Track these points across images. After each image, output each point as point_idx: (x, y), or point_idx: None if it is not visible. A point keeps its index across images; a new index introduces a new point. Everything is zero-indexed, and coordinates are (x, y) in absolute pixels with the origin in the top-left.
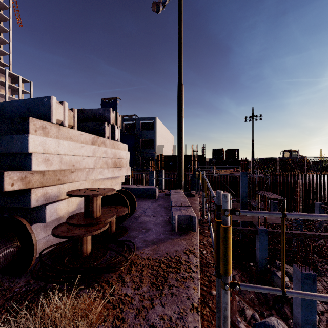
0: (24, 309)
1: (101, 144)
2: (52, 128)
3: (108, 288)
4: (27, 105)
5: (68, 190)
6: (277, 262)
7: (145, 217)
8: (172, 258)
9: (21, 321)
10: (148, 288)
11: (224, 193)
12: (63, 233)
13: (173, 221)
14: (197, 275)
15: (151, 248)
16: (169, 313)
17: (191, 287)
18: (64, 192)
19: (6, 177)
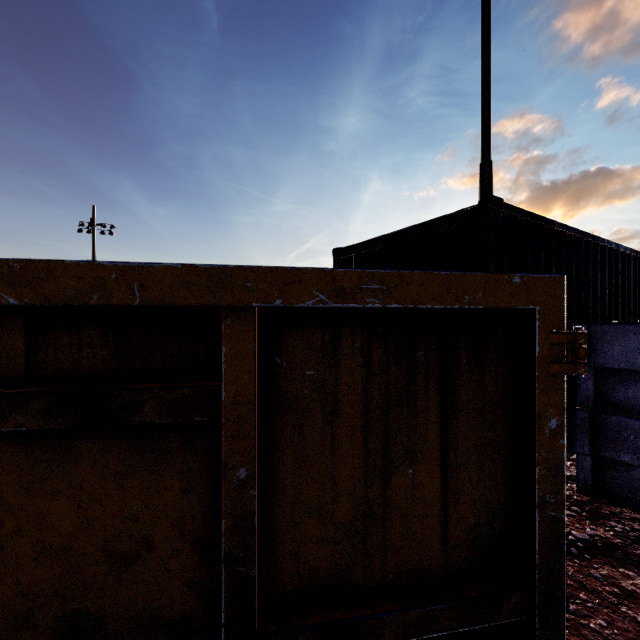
0: None
1: None
2: None
3: None
4: None
5: None
6: None
7: None
8: None
9: None
10: None
11: None
12: None
13: None
14: None
15: None
16: None
17: None
18: None
19: None
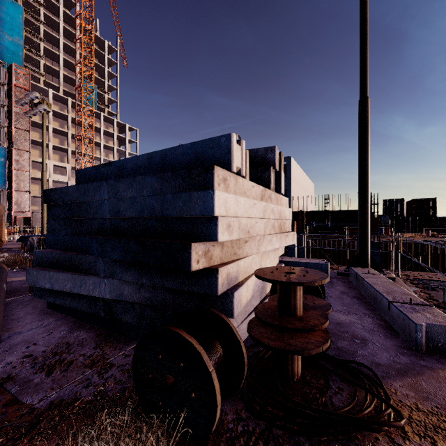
0: None
1: (268, 200)
2: (230, 180)
3: None
4: (196, 150)
5: (244, 268)
6: None
7: (338, 314)
8: None
9: None
10: None
11: None
12: (273, 342)
13: (418, 332)
14: None
15: (404, 383)
16: None
17: None
18: (241, 271)
19: (193, 251)
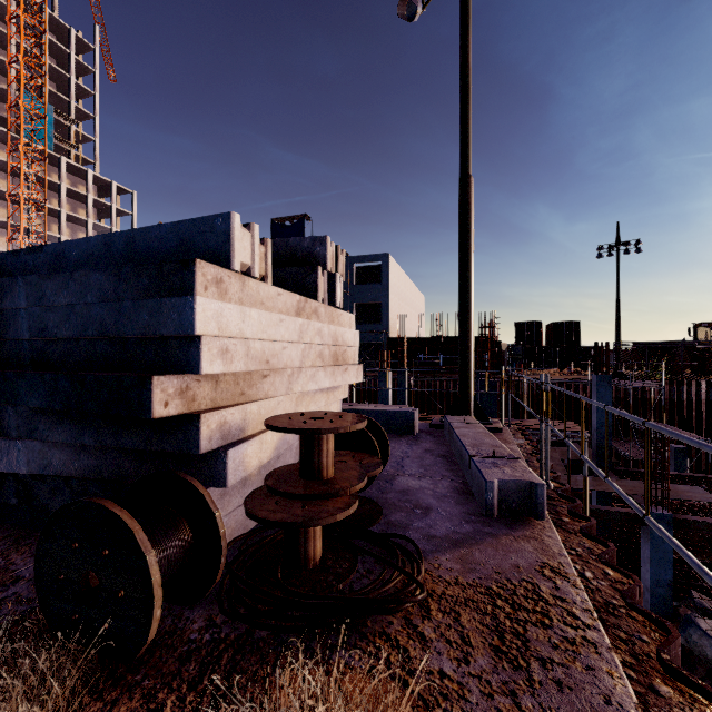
0: (238, 693)
1: (312, 316)
2: (231, 283)
3: (393, 653)
4: (181, 234)
5: (258, 416)
6: (694, 595)
7: (408, 479)
8: (516, 586)
9: None
10: (491, 662)
11: None
12: (273, 514)
13: (488, 492)
14: (602, 638)
15: (454, 556)
16: None
17: (600, 669)
18: (252, 420)
19: (156, 387)
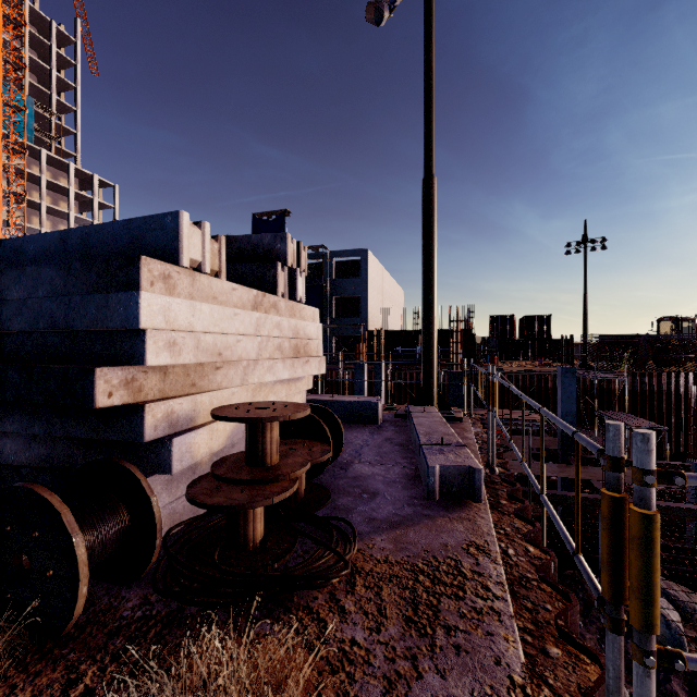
0: (152, 662)
1: (270, 310)
2: (180, 278)
3: (312, 624)
4: (133, 231)
5: (210, 406)
6: None
7: (363, 466)
8: (440, 562)
9: (149, 687)
10: (401, 631)
11: (641, 431)
12: (211, 498)
13: (430, 477)
14: (507, 608)
15: (390, 536)
16: (460, 695)
17: (498, 634)
18: (203, 410)
19: (99, 379)
